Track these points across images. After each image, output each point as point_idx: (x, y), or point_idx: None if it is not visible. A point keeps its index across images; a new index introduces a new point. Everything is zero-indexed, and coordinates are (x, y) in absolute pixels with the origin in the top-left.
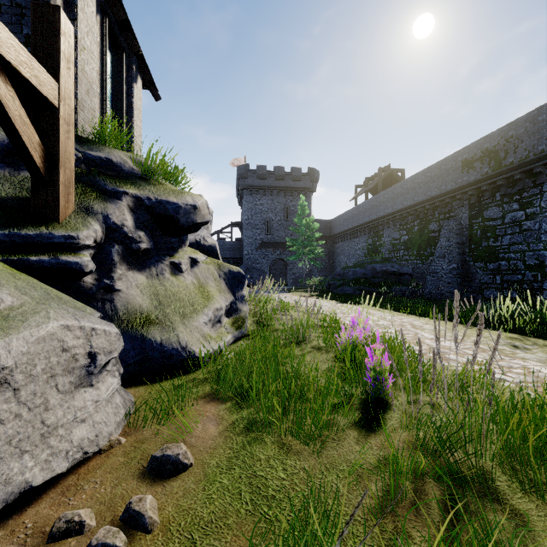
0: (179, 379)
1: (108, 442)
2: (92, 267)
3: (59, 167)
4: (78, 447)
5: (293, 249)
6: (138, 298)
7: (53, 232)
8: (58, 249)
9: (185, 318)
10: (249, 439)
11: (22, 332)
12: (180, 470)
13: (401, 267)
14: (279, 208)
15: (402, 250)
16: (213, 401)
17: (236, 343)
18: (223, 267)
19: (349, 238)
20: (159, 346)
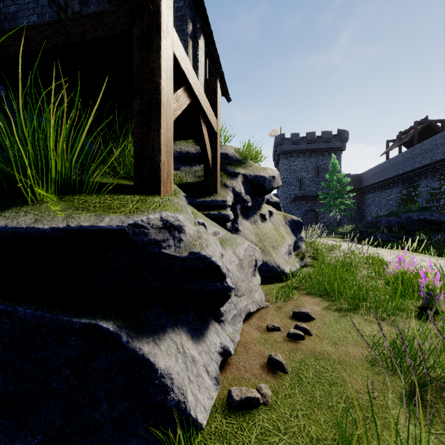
0: (278, 284)
1: (264, 304)
2: (232, 217)
3: (217, 164)
4: (257, 302)
5: (324, 201)
6: (249, 235)
7: (217, 199)
8: (218, 208)
9: (274, 249)
10: (342, 314)
11: (240, 246)
12: (311, 319)
13: (441, 215)
14: (311, 167)
15: (443, 199)
16: (307, 296)
17: (301, 269)
18: (287, 217)
19: (381, 190)
20: (265, 264)
